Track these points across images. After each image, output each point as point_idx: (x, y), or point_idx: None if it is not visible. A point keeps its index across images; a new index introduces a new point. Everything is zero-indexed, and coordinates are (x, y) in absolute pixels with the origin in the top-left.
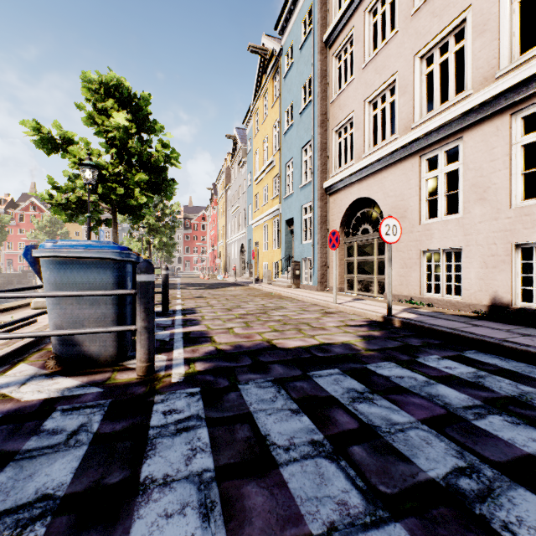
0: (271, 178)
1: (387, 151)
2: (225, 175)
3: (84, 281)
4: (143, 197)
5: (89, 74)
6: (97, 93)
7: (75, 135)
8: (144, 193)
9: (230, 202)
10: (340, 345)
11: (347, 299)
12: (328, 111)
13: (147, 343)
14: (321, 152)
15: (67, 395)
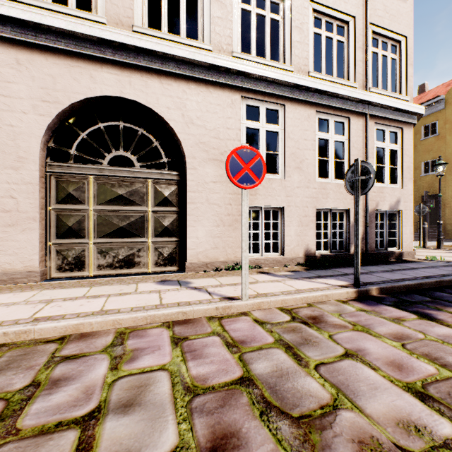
0: None
1: (207, 58)
2: None
3: None
4: None
5: None
6: None
7: None
8: None
9: None
10: None
11: (166, 287)
12: None
13: None
14: None
15: None
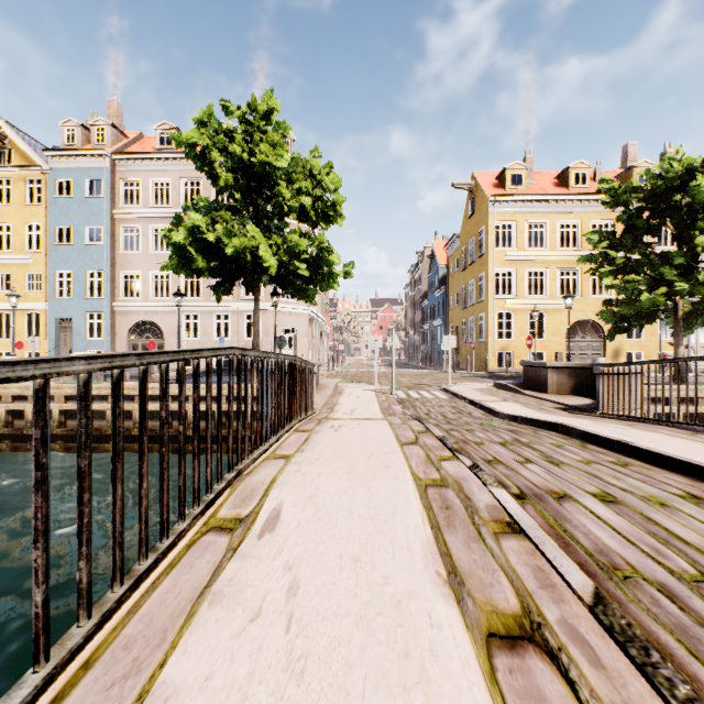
0: (23, 272)
1: (168, 305)
2: None
3: None
4: None
5: None
6: None
7: None
8: None
9: None
10: (187, 378)
11: None
12: (117, 258)
13: None
14: (112, 283)
15: None
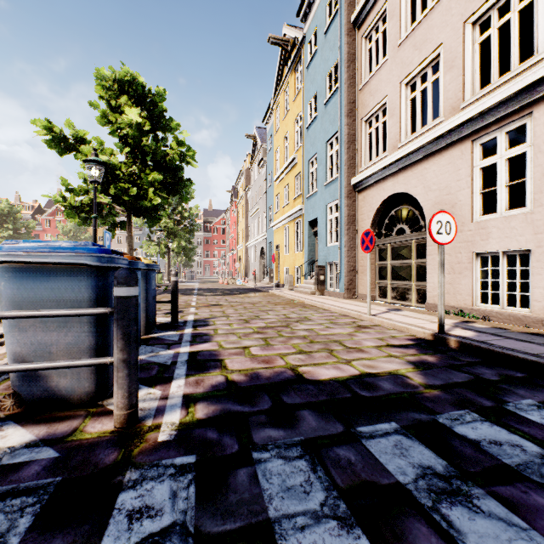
0: (293, 177)
1: (429, 137)
2: (245, 176)
3: (50, 295)
4: (157, 197)
5: (103, 71)
6: (111, 90)
7: (87, 133)
8: (158, 194)
9: (250, 204)
10: (388, 377)
11: (381, 309)
12: (357, 99)
13: (127, 383)
14: (348, 145)
15: (3, 464)
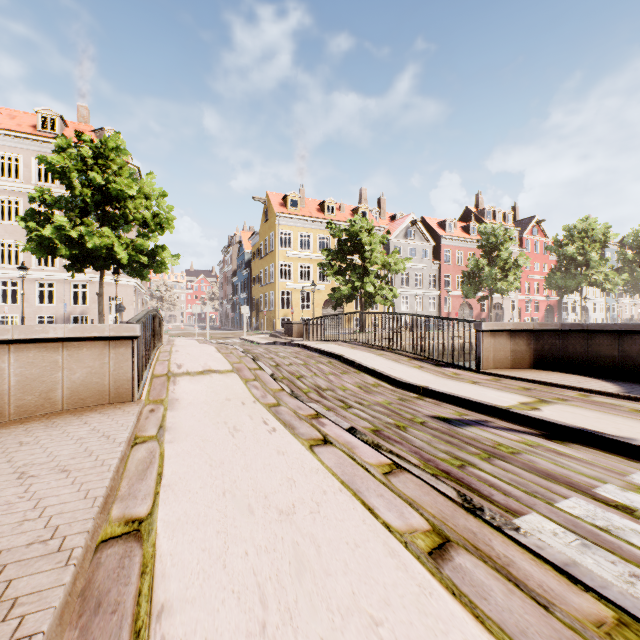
0: None
1: None
2: None
3: None
4: None
5: None
6: None
7: None
8: None
9: None
10: None
11: None
12: None
13: None
14: None
15: None
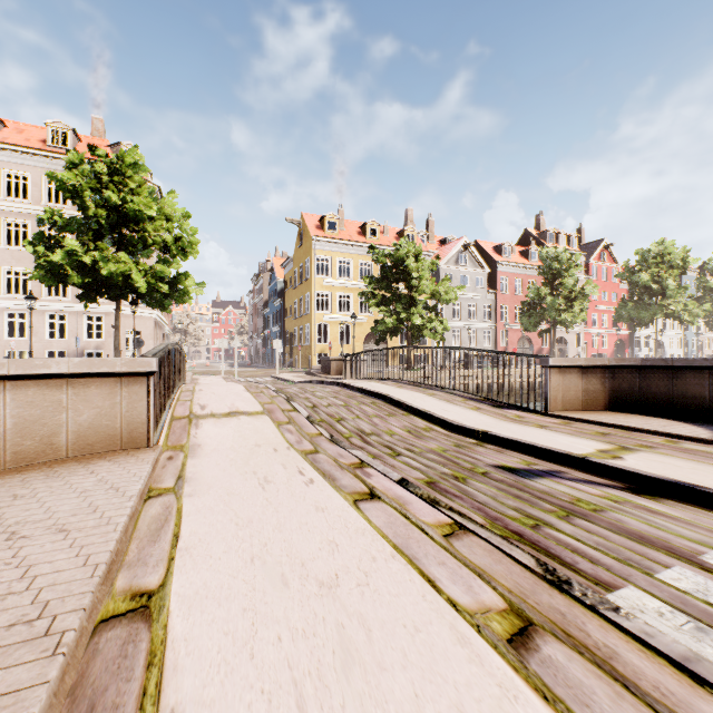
0: None
1: None
2: None
3: None
4: None
5: None
6: None
7: None
8: None
9: None
10: None
11: None
12: None
13: None
14: None
15: None
